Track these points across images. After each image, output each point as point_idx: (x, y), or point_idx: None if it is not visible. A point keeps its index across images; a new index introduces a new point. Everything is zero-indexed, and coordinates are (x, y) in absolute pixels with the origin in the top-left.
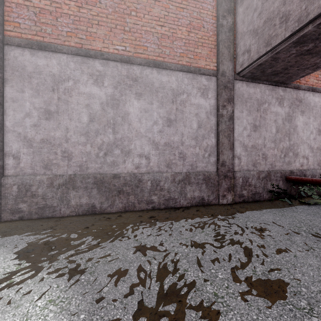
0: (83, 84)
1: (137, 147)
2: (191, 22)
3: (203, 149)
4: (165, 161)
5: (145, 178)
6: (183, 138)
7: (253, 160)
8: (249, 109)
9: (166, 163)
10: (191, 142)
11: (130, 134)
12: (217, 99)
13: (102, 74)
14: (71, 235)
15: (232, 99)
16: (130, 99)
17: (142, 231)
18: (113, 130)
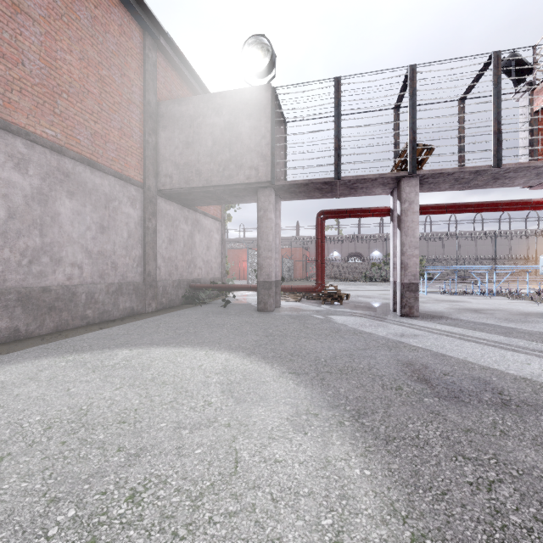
0: None
1: (69, 254)
2: (122, 128)
3: (132, 259)
4: (99, 271)
5: (80, 291)
6: (116, 247)
7: (169, 270)
8: (167, 224)
9: (99, 273)
10: (122, 252)
11: (61, 238)
12: (144, 211)
13: (26, 158)
14: (52, 347)
15: (156, 214)
16: (61, 196)
17: (116, 332)
18: (41, 232)
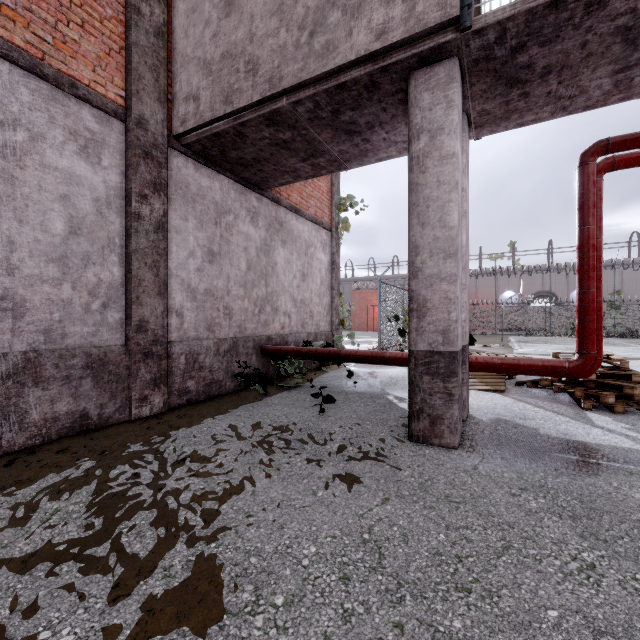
0: None
1: None
2: None
3: (86, 291)
4: None
5: None
6: (16, 255)
7: (208, 318)
8: (201, 216)
9: None
10: (45, 269)
11: None
12: (127, 175)
13: None
14: None
15: (165, 187)
16: None
17: None
18: None
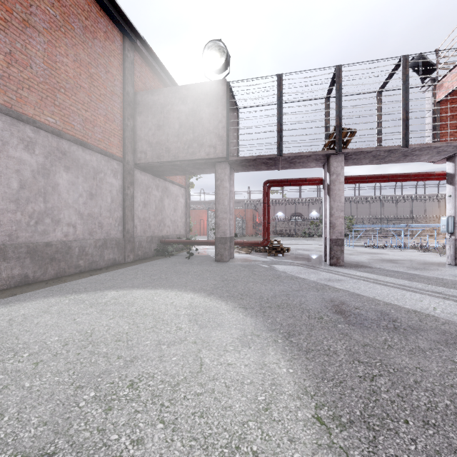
0: (13, 147)
1: (66, 216)
2: (107, 115)
3: (115, 220)
4: (89, 229)
5: (74, 245)
6: (102, 210)
7: (144, 228)
8: (142, 191)
9: (89, 231)
10: (107, 214)
11: (60, 204)
12: (124, 181)
13: (33, 141)
14: (55, 289)
15: (133, 183)
16: (59, 170)
17: (104, 278)
18: (44, 199)
